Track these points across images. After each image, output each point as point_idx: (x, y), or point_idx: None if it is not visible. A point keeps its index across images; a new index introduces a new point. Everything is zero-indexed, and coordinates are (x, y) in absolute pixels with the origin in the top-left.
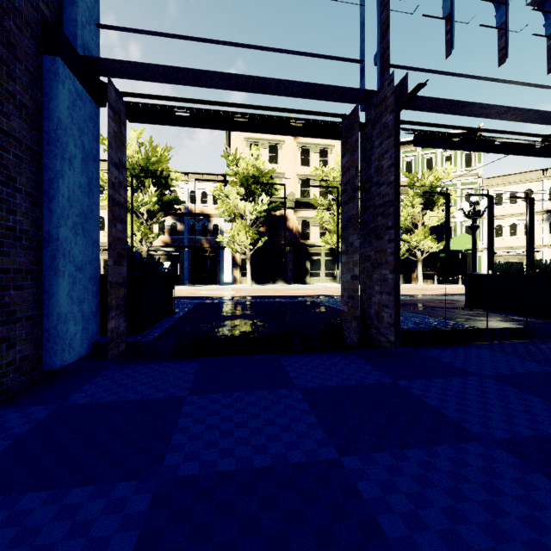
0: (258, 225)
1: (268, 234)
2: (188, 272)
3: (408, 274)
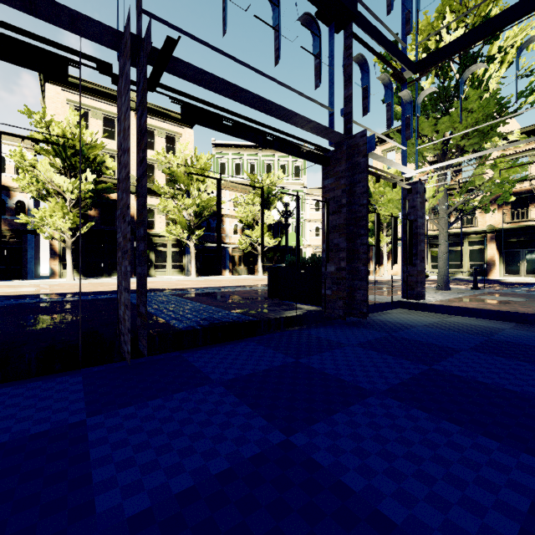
0: (84, 208)
1: (101, 219)
2: None
3: (252, 266)
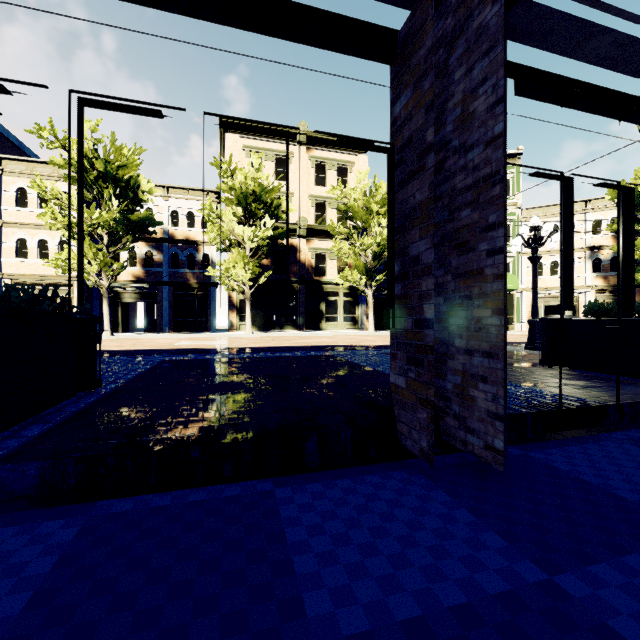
0: (261, 257)
1: (273, 268)
2: (168, 315)
3: None
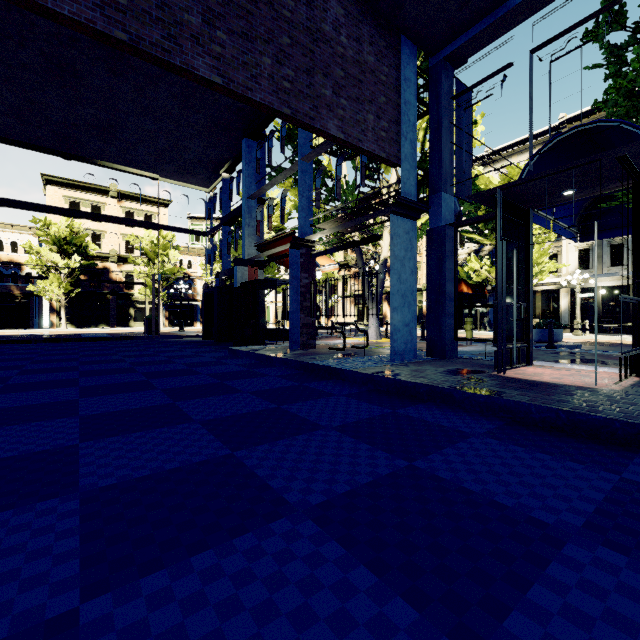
0: (75, 278)
1: (90, 284)
2: None
3: None
